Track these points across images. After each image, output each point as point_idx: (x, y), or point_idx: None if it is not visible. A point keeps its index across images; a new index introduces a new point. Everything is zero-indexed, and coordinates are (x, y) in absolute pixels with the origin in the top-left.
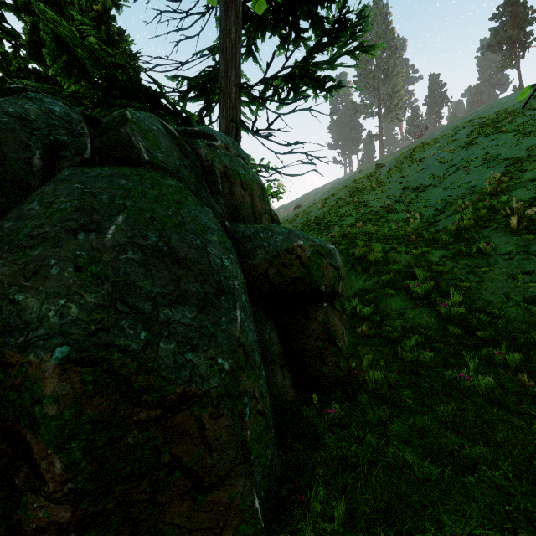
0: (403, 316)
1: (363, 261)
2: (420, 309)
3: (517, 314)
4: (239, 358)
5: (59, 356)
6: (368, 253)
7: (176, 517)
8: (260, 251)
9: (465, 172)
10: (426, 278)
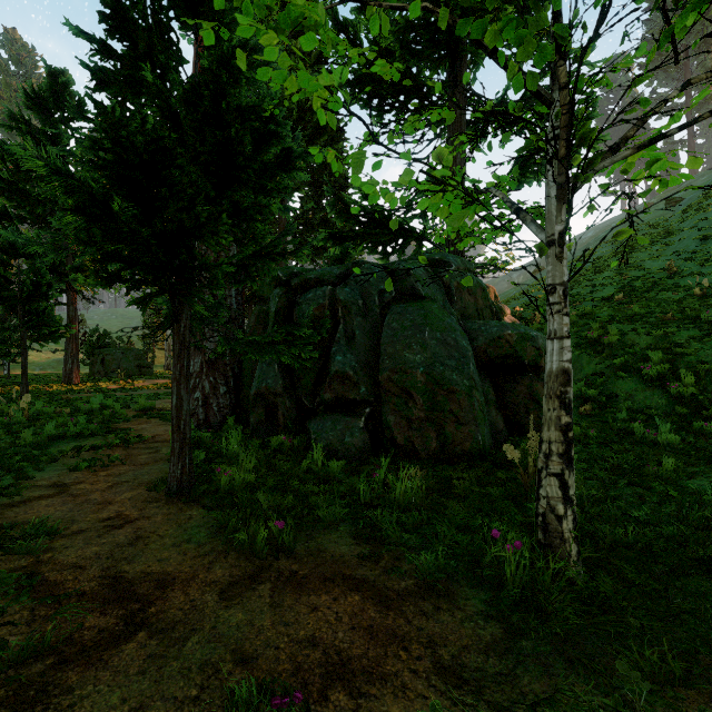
0: (632, 397)
1: (596, 344)
2: (651, 391)
3: None
4: (472, 383)
5: (421, 371)
6: (603, 335)
7: (451, 429)
8: (482, 338)
9: None
10: (662, 360)
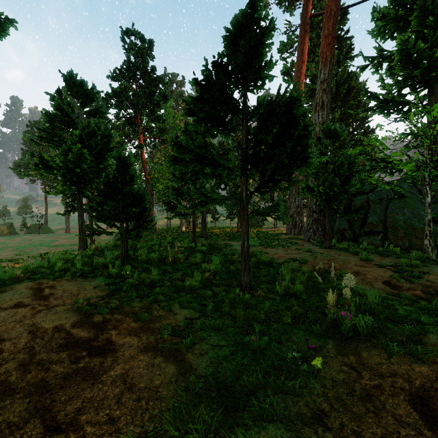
0: None
1: None
2: None
3: None
4: (424, 226)
5: (402, 222)
6: None
7: (414, 240)
8: (435, 210)
9: None
10: None
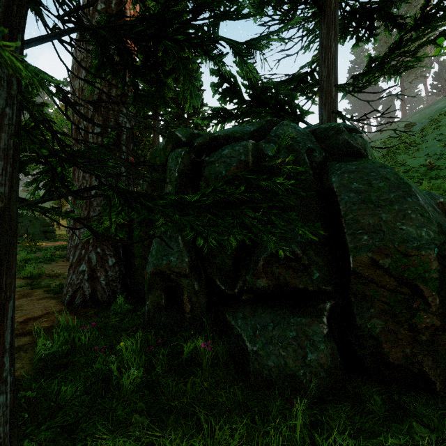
0: None
1: None
2: None
3: None
4: None
5: (436, 252)
6: None
7: None
8: None
9: None
10: None
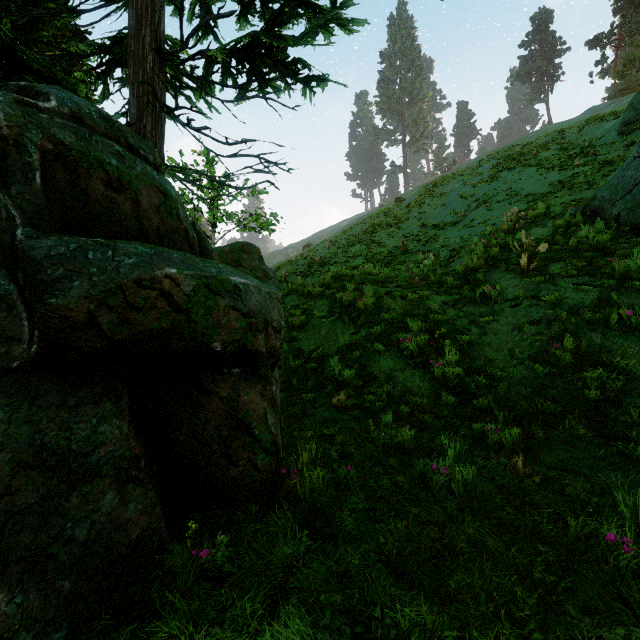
0: (392, 379)
1: (352, 309)
2: (412, 370)
3: (521, 375)
4: None
5: None
6: (358, 298)
7: None
8: (80, 282)
9: (486, 208)
10: (421, 330)
